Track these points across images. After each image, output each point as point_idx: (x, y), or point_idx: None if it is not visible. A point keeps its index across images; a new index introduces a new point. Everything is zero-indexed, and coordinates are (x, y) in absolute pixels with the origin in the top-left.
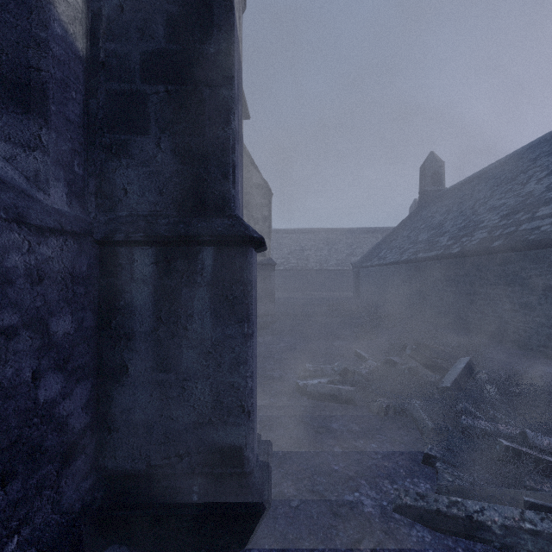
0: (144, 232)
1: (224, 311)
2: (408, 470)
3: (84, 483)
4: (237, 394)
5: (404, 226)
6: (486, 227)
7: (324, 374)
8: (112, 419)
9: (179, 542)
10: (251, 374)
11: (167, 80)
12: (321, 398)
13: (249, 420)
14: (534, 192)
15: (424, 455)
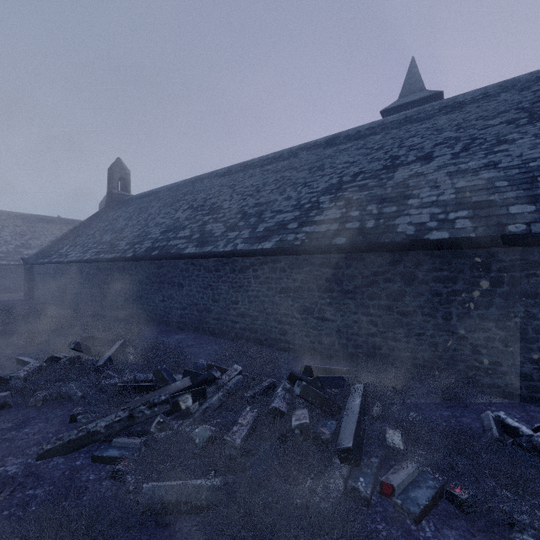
0: None
1: None
2: (56, 432)
3: None
4: None
5: (91, 223)
6: (152, 238)
7: None
8: None
9: None
10: None
11: None
12: None
13: None
14: (180, 219)
15: (71, 416)
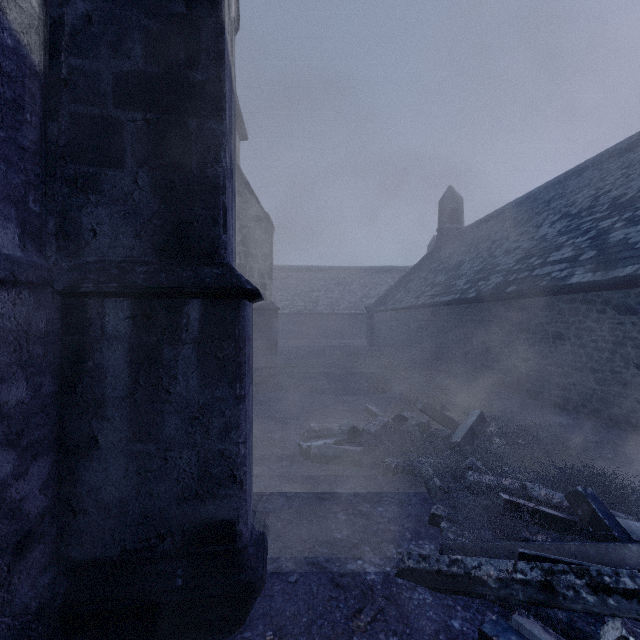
0: (118, 282)
1: (213, 371)
2: (414, 532)
3: (42, 578)
4: (228, 463)
5: (422, 266)
6: (502, 271)
7: (331, 434)
8: (78, 500)
9: (161, 634)
10: (244, 440)
11: (146, 107)
12: (326, 460)
13: (242, 491)
14: (547, 236)
15: (430, 516)
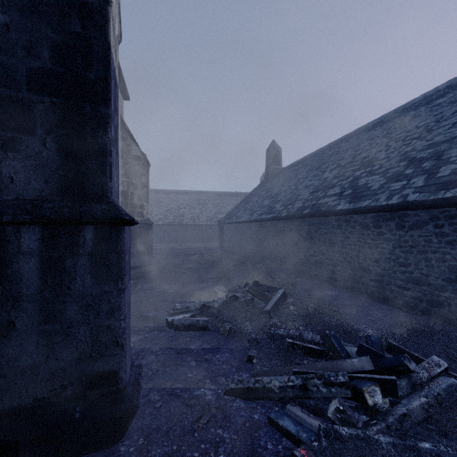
0: (31, 214)
1: (102, 273)
2: (237, 368)
3: None
4: (113, 333)
5: (255, 193)
6: (302, 199)
7: (189, 310)
8: None
9: (64, 451)
10: (124, 317)
11: (52, 94)
12: (184, 328)
13: (123, 351)
14: (327, 178)
15: (248, 357)
